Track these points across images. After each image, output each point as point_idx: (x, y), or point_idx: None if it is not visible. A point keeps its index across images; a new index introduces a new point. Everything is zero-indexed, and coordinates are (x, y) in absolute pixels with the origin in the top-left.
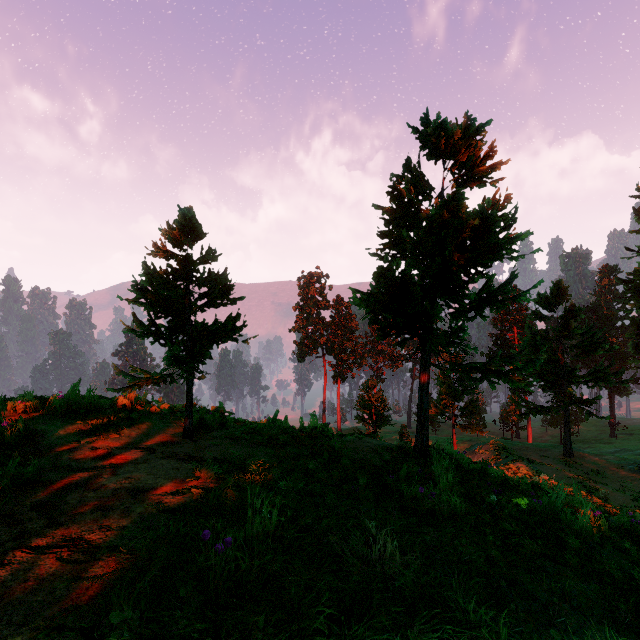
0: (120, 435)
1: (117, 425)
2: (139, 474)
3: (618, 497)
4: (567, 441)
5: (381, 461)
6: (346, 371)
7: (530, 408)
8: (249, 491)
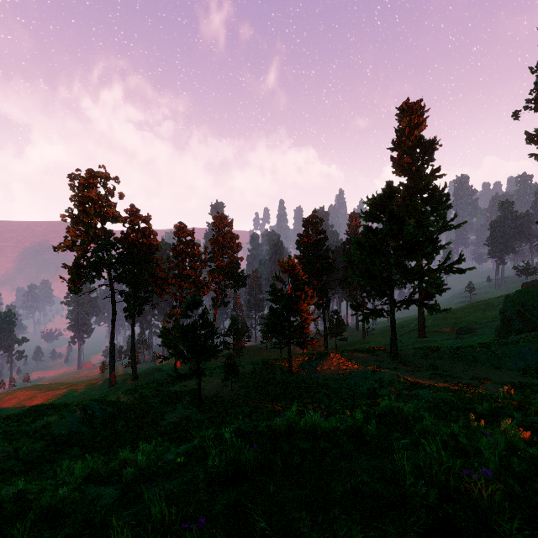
0: None
1: None
2: None
3: (494, 389)
4: (394, 342)
5: None
6: (145, 300)
7: (368, 313)
8: None
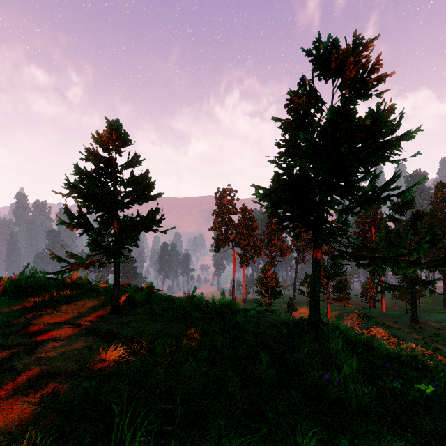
0: (57, 311)
1: (58, 302)
2: (53, 353)
3: None
4: (414, 311)
5: (280, 336)
6: (249, 258)
7: (385, 286)
8: (116, 419)
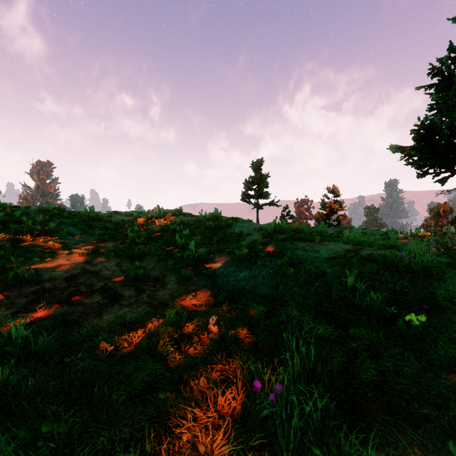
0: None
1: None
2: None
3: None
4: None
5: None
6: None
7: None
8: None
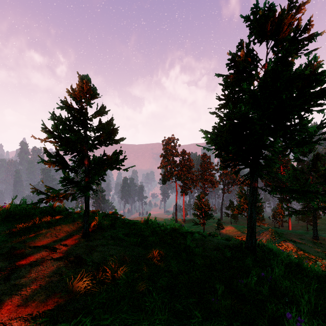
0: (38, 235)
1: (39, 226)
2: (26, 280)
3: None
4: (315, 230)
5: (224, 258)
6: (187, 189)
7: (292, 211)
8: None
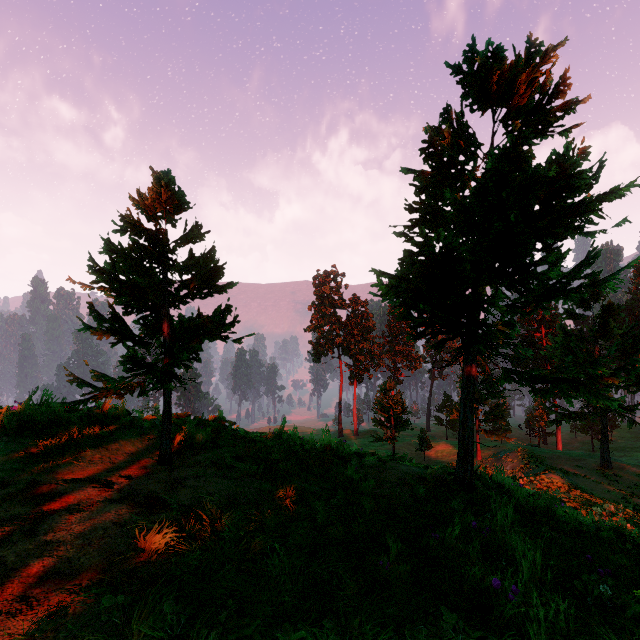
0: (78, 459)
1: (80, 444)
2: (64, 535)
3: None
4: (604, 451)
5: (414, 499)
6: (363, 372)
7: (563, 414)
8: None
